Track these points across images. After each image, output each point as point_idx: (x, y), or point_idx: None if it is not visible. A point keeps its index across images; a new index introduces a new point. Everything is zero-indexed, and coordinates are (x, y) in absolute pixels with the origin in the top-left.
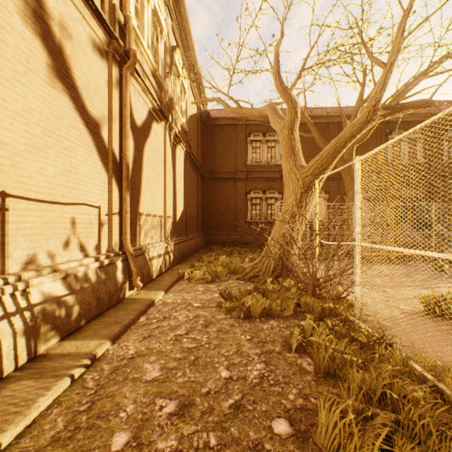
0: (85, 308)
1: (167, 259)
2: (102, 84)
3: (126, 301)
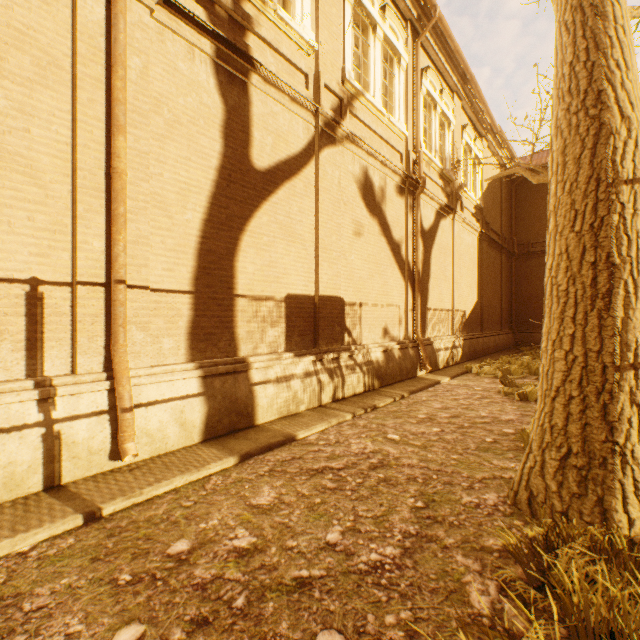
0: (394, 373)
1: (454, 353)
2: (400, 215)
3: (417, 378)
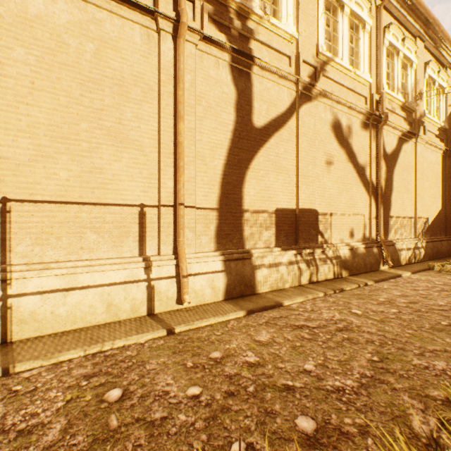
0: (358, 266)
1: (416, 253)
2: (365, 145)
3: (380, 271)
